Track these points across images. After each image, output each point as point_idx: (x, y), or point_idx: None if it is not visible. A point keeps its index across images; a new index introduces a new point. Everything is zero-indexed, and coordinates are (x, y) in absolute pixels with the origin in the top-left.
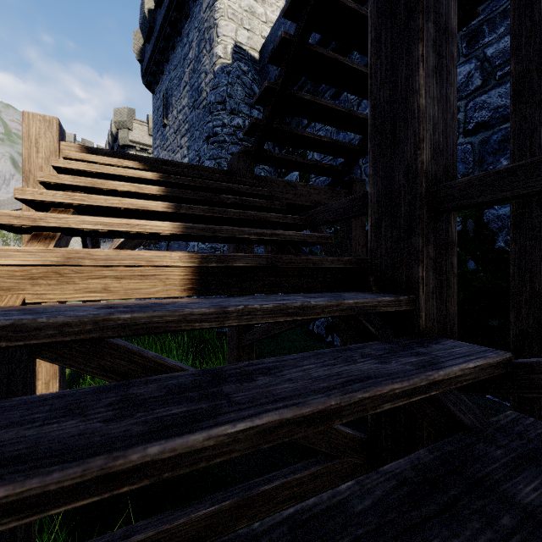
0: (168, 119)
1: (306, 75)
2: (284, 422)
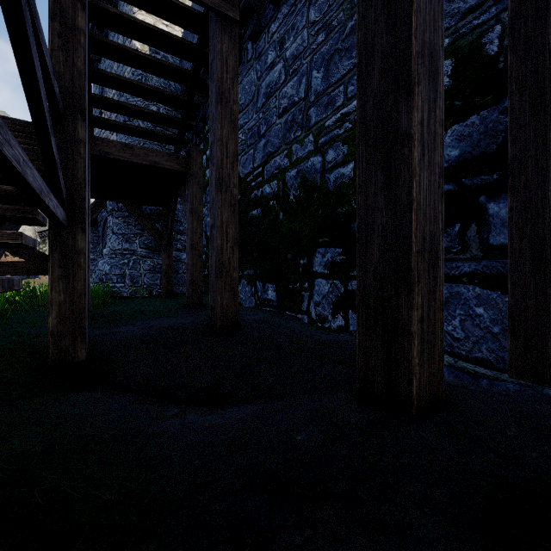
0: None
1: (109, 59)
2: None
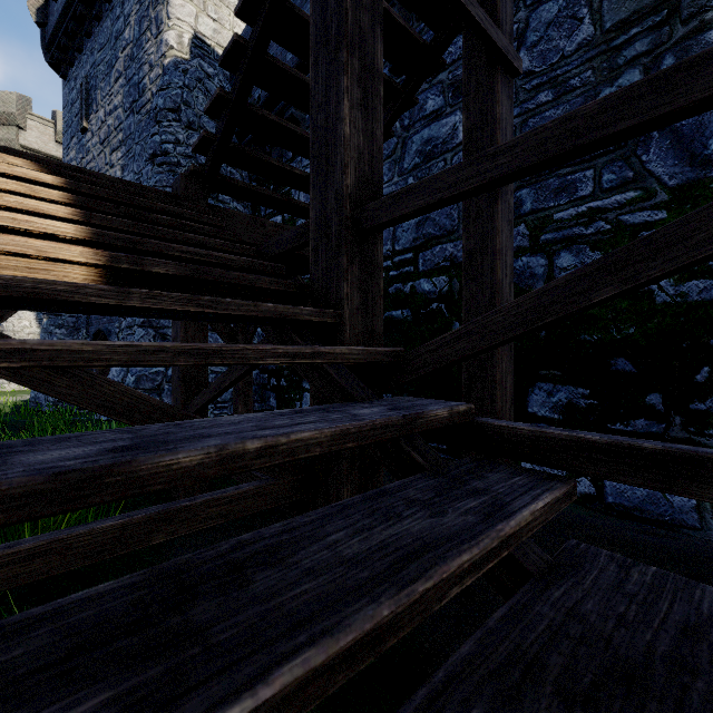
0: (89, 122)
1: (269, 91)
2: (163, 349)
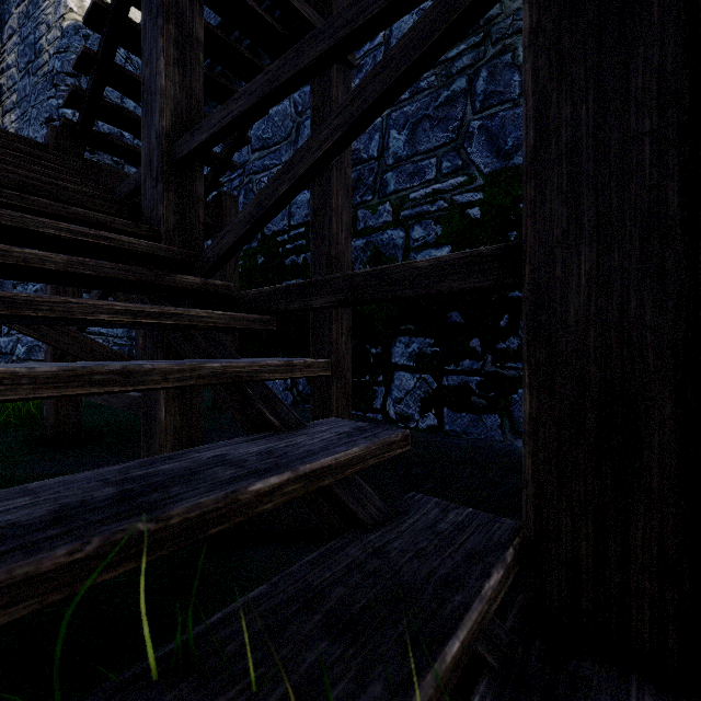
0: None
1: (139, 56)
2: None
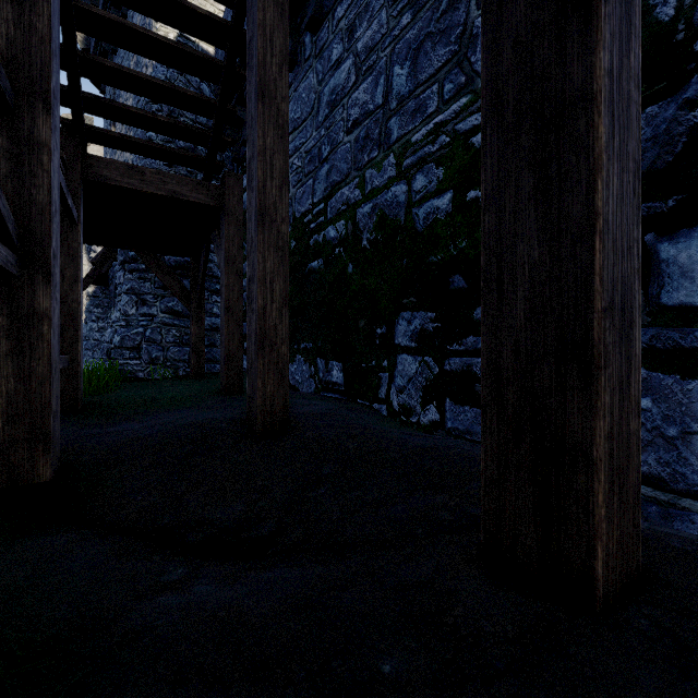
0: (116, 127)
1: (105, 40)
2: None
